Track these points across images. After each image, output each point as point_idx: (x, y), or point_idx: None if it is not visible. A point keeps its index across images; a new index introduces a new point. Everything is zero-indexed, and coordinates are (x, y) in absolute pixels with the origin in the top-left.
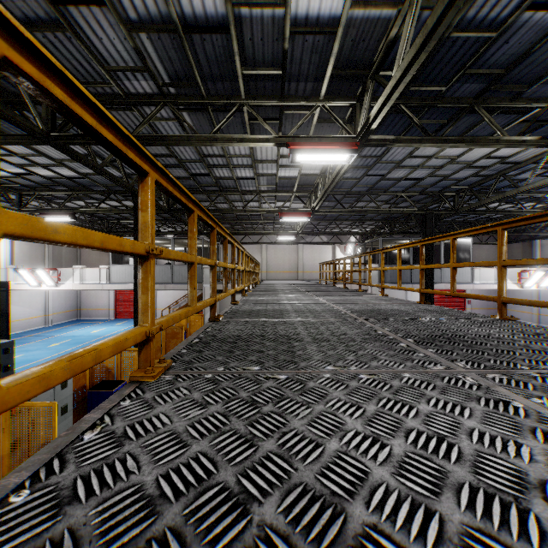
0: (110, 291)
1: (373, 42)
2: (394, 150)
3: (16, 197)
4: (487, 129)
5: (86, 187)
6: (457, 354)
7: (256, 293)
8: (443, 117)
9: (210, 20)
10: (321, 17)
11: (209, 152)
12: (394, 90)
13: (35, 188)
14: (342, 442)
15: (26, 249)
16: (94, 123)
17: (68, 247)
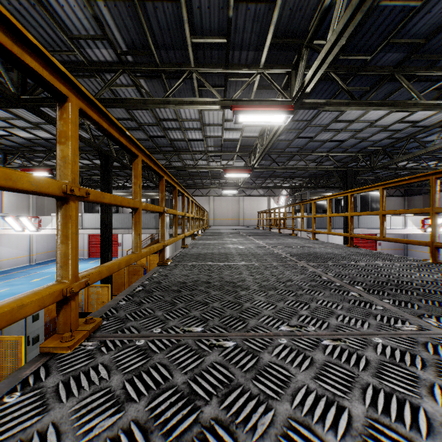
0: (85, 235)
1: (309, 11)
2: (322, 115)
3: (2, 156)
4: (403, 96)
5: None
6: (418, 306)
7: (204, 237)
8: (366, 85)
9: None
10: None
11: (164, 117)
12: (329, 53)
13: (18, 148)
14: None
15: (14, 200)
16: None
17: (50, 199)
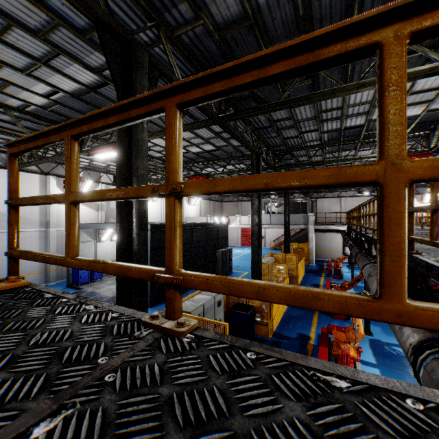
0: (238, 229)
1: (438, 115)
2: None
3: None
4: None
5: None
6: None
7: None
8: None
9: (356, 125)
10: (409, 116)
11: (329, 157)
12: None
13: None
14: None
15: (204, 206)
16: None
17: (218, 204)
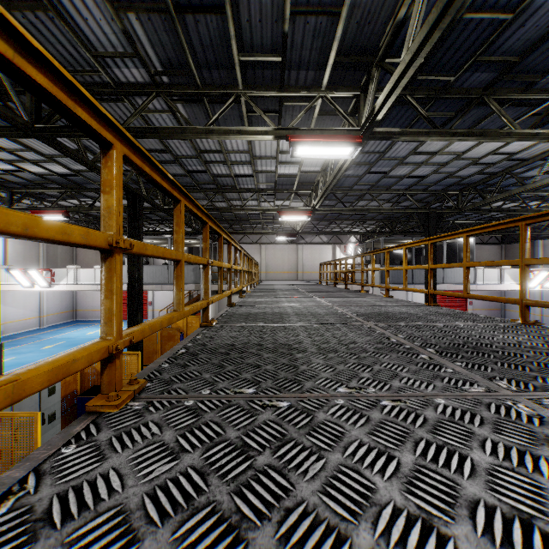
0: None
1: (380, 25)
2: (398, 145)
3: (7, 195)
4: (495, 123)
5: (80, 184)
6: (492, 369)
7: (254, 294)
8: (451, 110)
9: None
10: None
11: (205, 148)
12: (403, 75)
13: (27, 186)
14: (376, 530)
15: (20, 249)
16: (11, 53)
17: (64, 247)
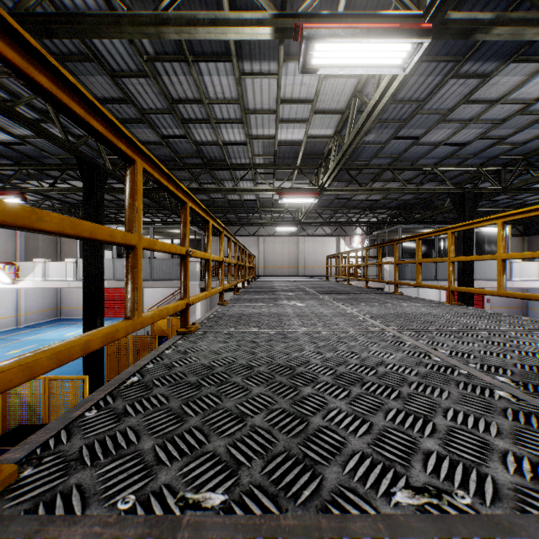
0: None
1: None
2: (447, 87)
3: None
4: None
5: (36, 159)
6: None
7: (245, 297)
8: None
9: None
10: None
11: (179, 95)
12: None
13: None
14: None
15: None
16: None
17: (47, 240)
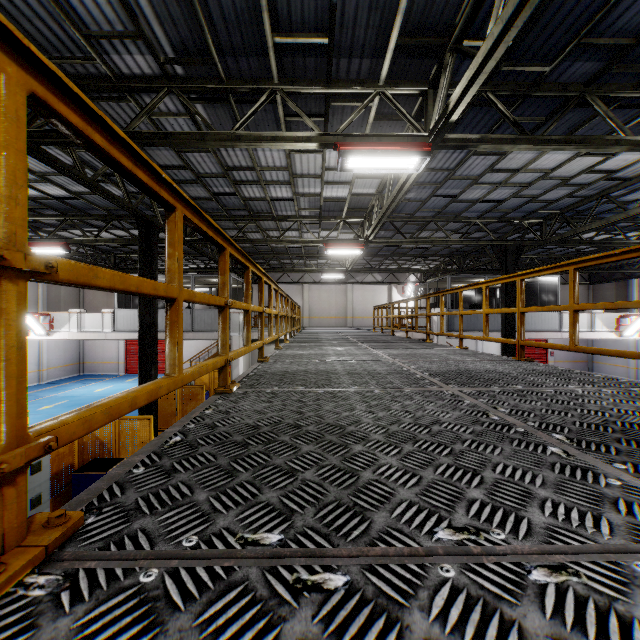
0: (120, 341)
1: None
2: (471, 161)
3: None
4: (595, 131)
5: (82, 210)
6: None
7: (294, 344)
8: (541, 113)
9: None
10: None
11: (234, 163)
12: (489, 56)
13: None
14: None
15: None
16: None
17: (69, 288)
